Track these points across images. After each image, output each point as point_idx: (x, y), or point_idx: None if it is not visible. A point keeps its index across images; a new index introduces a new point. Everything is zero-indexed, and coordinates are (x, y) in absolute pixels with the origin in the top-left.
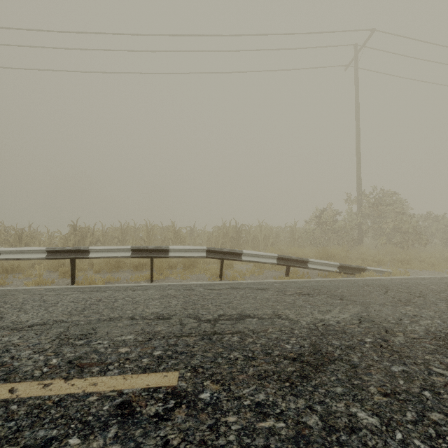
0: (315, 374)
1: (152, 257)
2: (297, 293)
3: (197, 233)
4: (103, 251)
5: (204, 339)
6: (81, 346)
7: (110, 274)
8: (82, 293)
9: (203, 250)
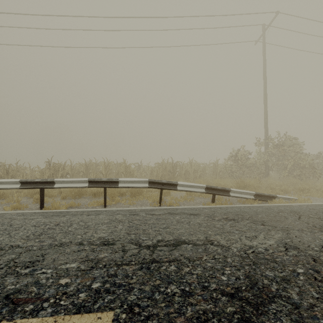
0: (257, 318)
1: (105, 187)
2: (224, 218)
3: (142, 168)
4: (65, 182)
5: (142, 269)
6: (25, 275)
7: (73, 200)
8: (45, 218)
9: (146, 182)
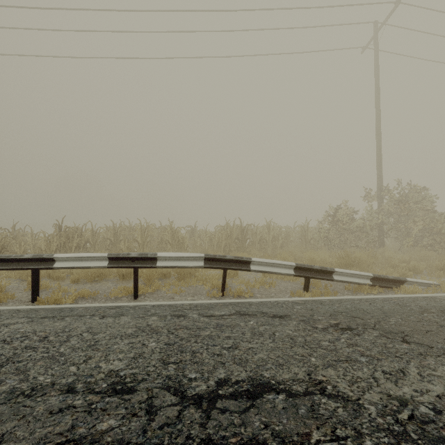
0: None
1: (136, 267)
2: (333, 326)
3: (197, 233)
4: (72, 260)
5: None
6: None
7: (90, 284)
8: (30, 322)
9: (200, 258)
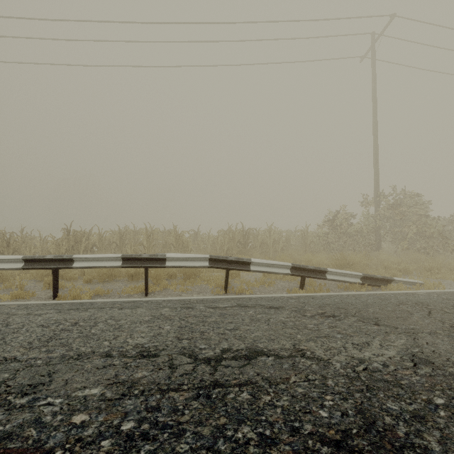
0: None
1: (147, 266)
2: (320, 314)
3: (201, 237)
4: (89, 260)
5: (199, 397)
6: (20, 409)
7: (101, 284)
8: (59, 312)
9: (205, 259)
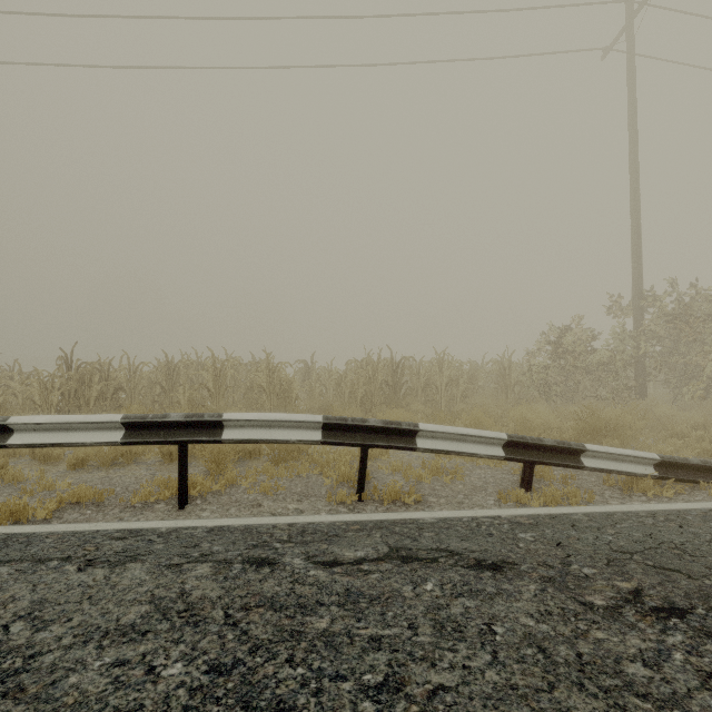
0: None
1: (180, 443)
2: (631, 601)
3: (316, 373)
4: (48, 428)
5: None
6: None
7: (104, 471)
8: None
9: (314, 425)
